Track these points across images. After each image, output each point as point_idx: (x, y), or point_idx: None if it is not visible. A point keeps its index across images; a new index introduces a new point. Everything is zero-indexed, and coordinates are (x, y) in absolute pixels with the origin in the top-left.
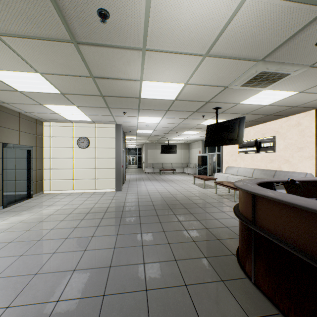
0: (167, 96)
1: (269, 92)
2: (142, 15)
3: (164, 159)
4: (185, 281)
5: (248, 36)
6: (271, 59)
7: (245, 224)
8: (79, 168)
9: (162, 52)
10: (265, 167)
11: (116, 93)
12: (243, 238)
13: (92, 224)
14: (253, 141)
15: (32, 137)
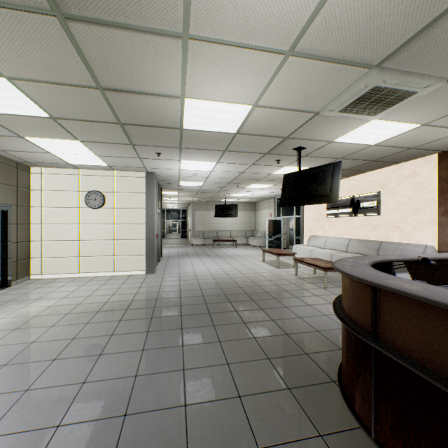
0: (225, 127)
1: (379, 123)
2: None
3: (219, 225)
4: (257, 439)
5: (363, 17)
6: (391, 65)
7: (357, 336)
8: (88, 239)
9: (216, 43)
10: (366, 237)
11: (143, 120)
12: (353, 358)
13: (102, 332)
14: (348, 200)
15: (10, 190)
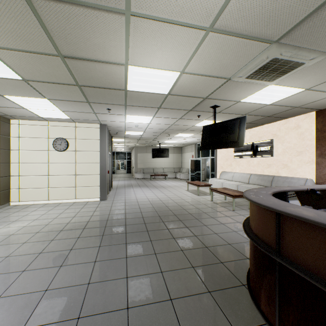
0: (159, 89)
1: (274, 88)
2: None
3: (155, 163)
4: None
5: (268, 0)
6: (287, 41)
7: (263, 251)
8: (55, 174)
9: (152, 19)
10: (262, 172)
11: (96, 83)
12: (260, 268)
13: (64, 247)
14: (250, 145)
15: None
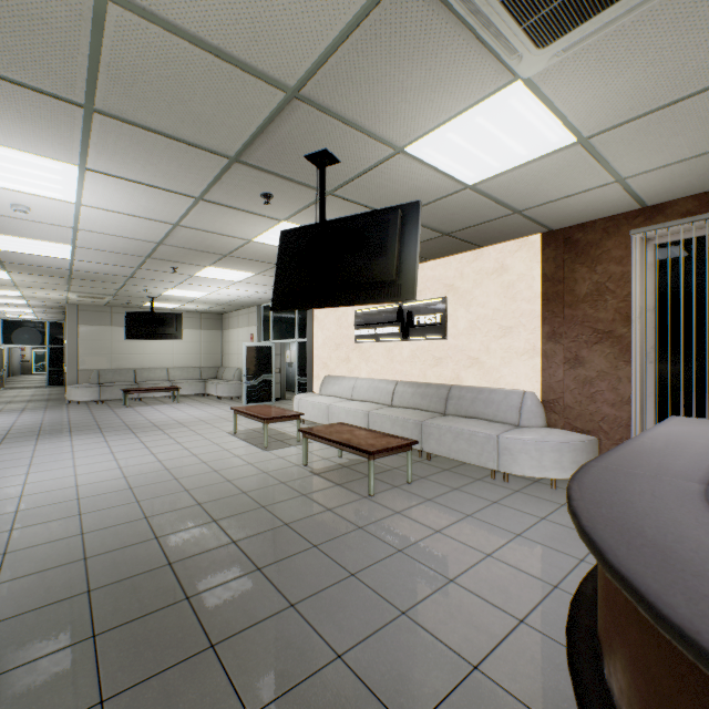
0: None
1: (520, 104)
2: None
3: (142, 356)
4: None
5: None
6: None
7: None
8: None
9: None
10: (423, 377)
11: None
12: None
13: None
14: (394, 311)
15: None
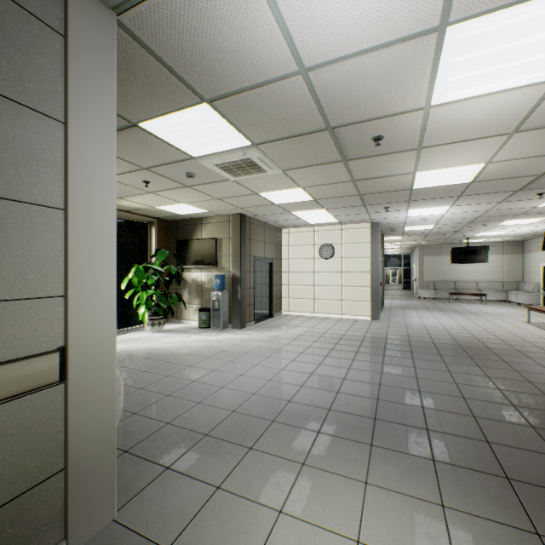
0: (456, 181)
1: None
2: (417, 128)
3: (458, 273)
4: (473, 413)
5: None
6: None
7: None
8: (320, 285)
9: (443, 145)
10: None
11: (378, 190)
12: None
13: (349, 349)
14: None
15: (273, 248)
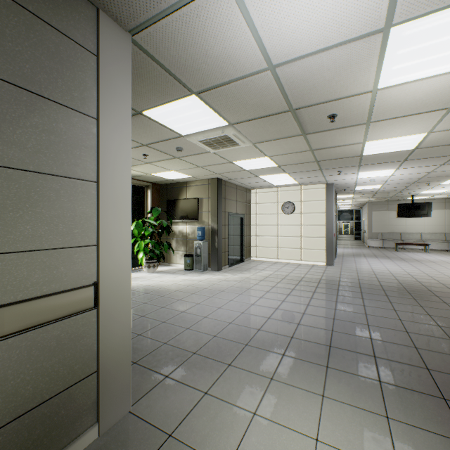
0: (401, 148)
1: None
2: (366, 107)
3: (403, 226)
4: (415, 345)
5: None
6: None
7: None
8: (283, 235)
9: (389, 119)
10: None
11: (332, 157)
12: None
13: (307, 289)
14: None
15: (243, 205)
